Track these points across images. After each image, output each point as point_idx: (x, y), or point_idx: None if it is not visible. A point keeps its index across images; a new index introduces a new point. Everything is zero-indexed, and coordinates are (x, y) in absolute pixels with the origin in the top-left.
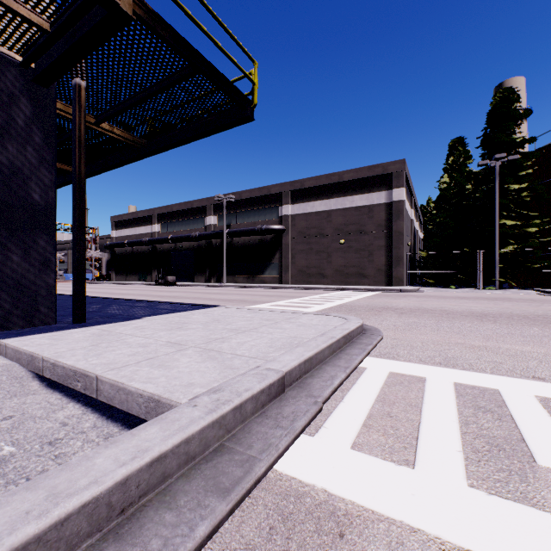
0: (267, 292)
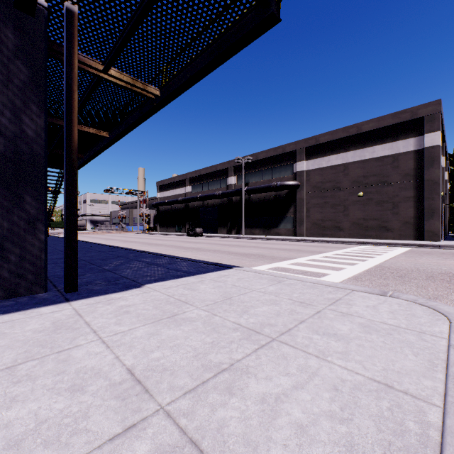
0: (283, 245)
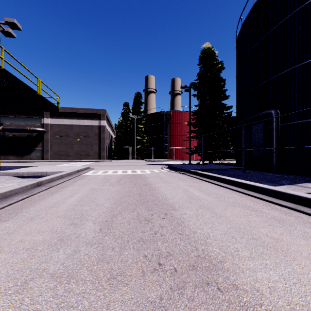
0: (40, 163)
